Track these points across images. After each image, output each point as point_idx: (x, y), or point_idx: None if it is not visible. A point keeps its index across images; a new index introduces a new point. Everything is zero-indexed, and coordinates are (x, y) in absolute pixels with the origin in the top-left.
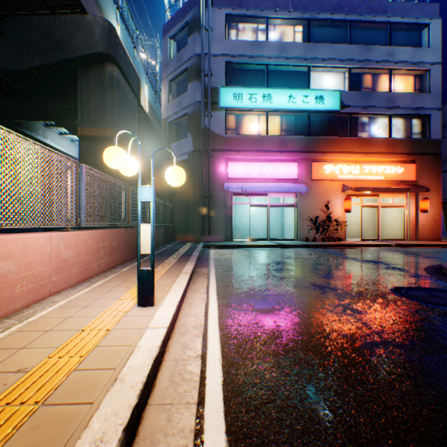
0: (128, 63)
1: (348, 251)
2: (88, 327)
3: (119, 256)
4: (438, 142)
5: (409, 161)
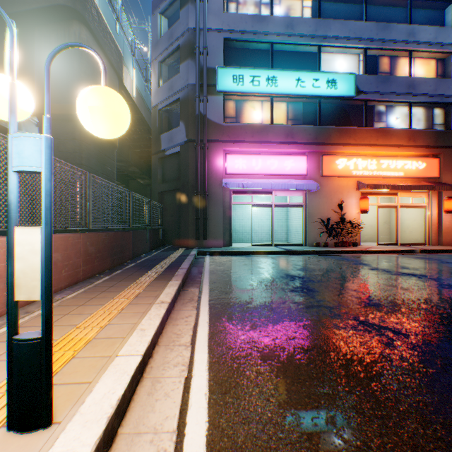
0: (104, 28)
1: (371, 259)
2: None
3: (66, 274)
4: None
5: (431, 156)
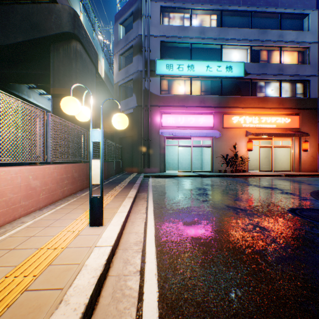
0: (89, 40)
1: (251, 180)
2: (46, 245)
3: (79, 184)
4: (315, 100)
5: (294, 114)
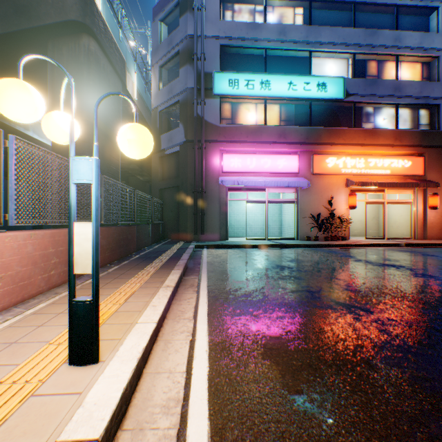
0: (110, 39)
1: (357, 252)
2: None
3: None
4: None
5: (417, 154)
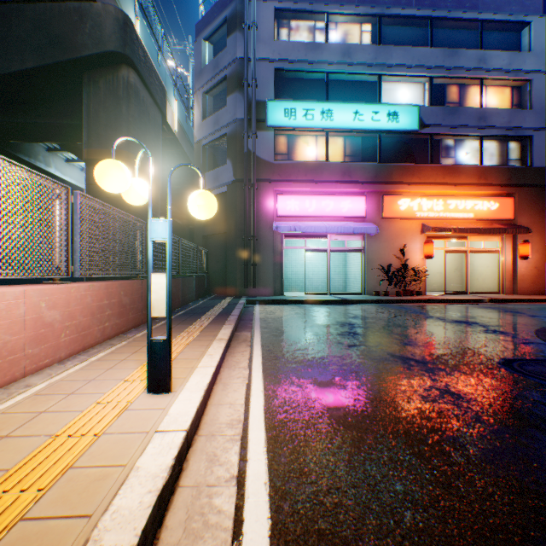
0: (150, 67)
1: (431, 309)
2: (66, 430)
3: (132, 317)
4: (541, 171)
5: (505, 195)
